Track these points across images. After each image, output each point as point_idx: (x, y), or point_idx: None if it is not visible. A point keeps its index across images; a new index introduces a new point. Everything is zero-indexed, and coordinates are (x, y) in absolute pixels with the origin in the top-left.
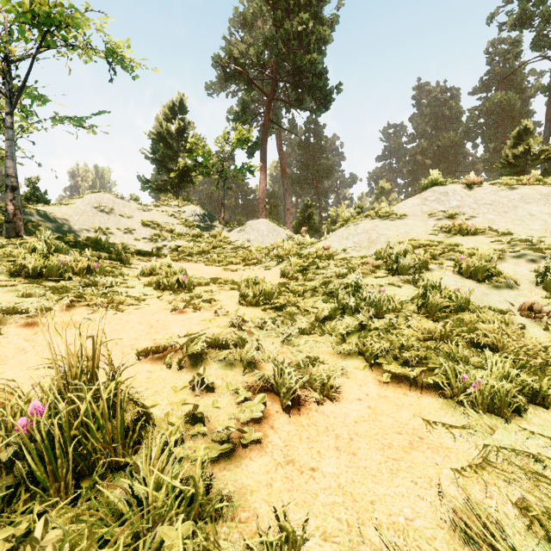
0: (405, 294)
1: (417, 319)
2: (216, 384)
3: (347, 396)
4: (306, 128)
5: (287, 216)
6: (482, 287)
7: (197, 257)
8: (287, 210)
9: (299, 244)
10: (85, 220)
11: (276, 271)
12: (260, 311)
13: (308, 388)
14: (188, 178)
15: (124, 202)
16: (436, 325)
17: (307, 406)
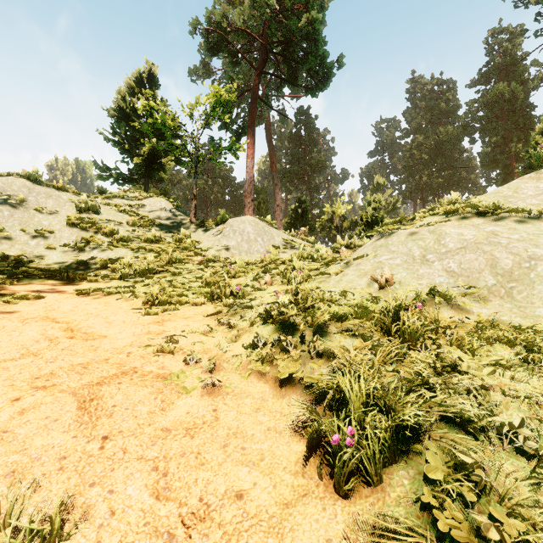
0: None
1: None
2: None
3: None
4: (297, 120)
5: (277, 213)
6: None
7: (133, 283)
8: (277, 206)
9: (306, 257)
10: None
11: (280, 380)
12: None
13: None
14: (157, 165)
15: (49, 191)
16: None
17: None
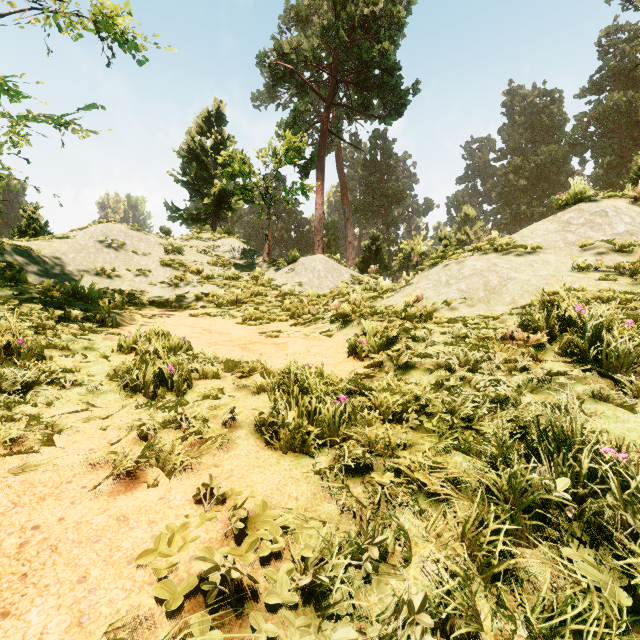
0: None
1: None
2: None
3: None
4: (372, 145)
5: (348, 251)
6: None
7: (228, 309)
8: (348, 244)
9: (369, 289)
10: (84, 259)
11: (340, 340)
12: (310, 472)
13: None
14: (227, 205)
15: (140, 235)
16: None
17: None
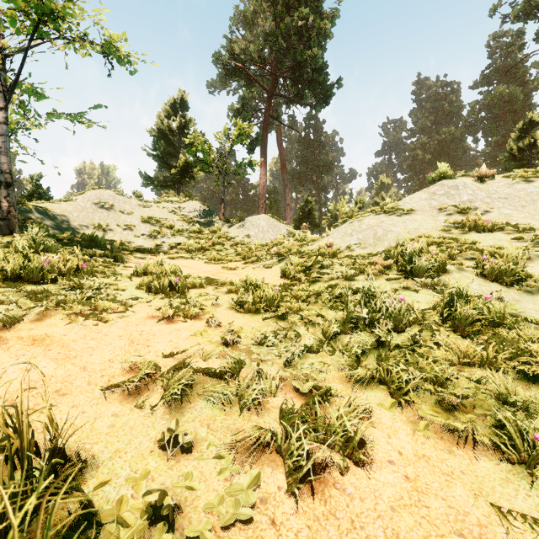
0: (424, 301)
1: (446, 335)
2: (199, 435)
3: (373, 456)
4: (306, 124)
5: (287, 211)
6: (511, 292)
7: (196, 254)
8: (287, 205)
9: (300, 240)
10: (85, 217)
11: (277, 270)
12: (259, 319)
13: (321, 443)
14: (189, 174)
15: (124, 199)
16: (472, 346)
17: (321, 477)
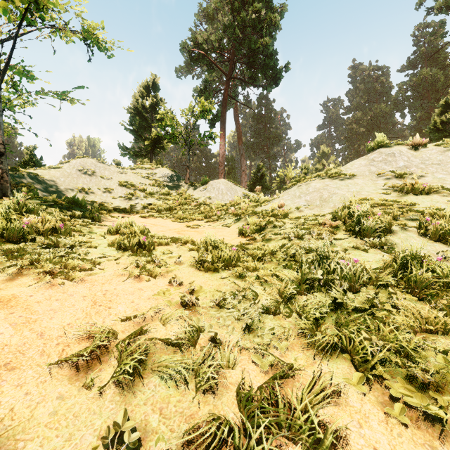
0: (374, 261)
1: (402, 299)
2: (149, 425)
3: None
4: (259, 103)
5: (242, 176)
6: None
7: (164, 213)
8: (242, 171)
9: (254, 201)
10: (70, 182)
11: (234, 229)
12: (218, 278)
13: (285, 437)
14: (160, 145)
15: (104, 166)
16: (434, 312)
17: None
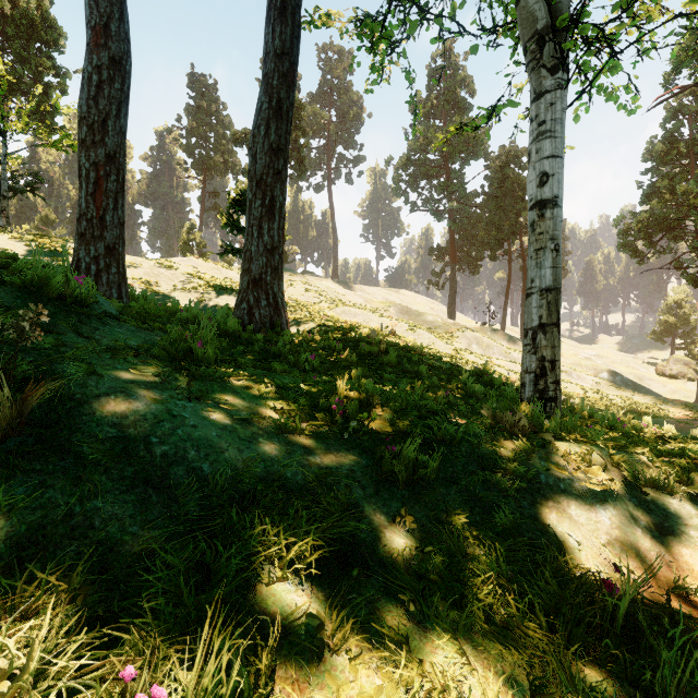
0: None
1: None
2: None
3: None
4: None
5: None
6: None
7: None
8: None
9: None
10: None
11: None
12: None
13: None
14: None
15: None
16: None
17: None
